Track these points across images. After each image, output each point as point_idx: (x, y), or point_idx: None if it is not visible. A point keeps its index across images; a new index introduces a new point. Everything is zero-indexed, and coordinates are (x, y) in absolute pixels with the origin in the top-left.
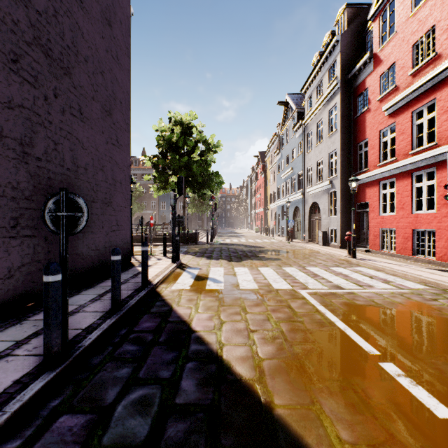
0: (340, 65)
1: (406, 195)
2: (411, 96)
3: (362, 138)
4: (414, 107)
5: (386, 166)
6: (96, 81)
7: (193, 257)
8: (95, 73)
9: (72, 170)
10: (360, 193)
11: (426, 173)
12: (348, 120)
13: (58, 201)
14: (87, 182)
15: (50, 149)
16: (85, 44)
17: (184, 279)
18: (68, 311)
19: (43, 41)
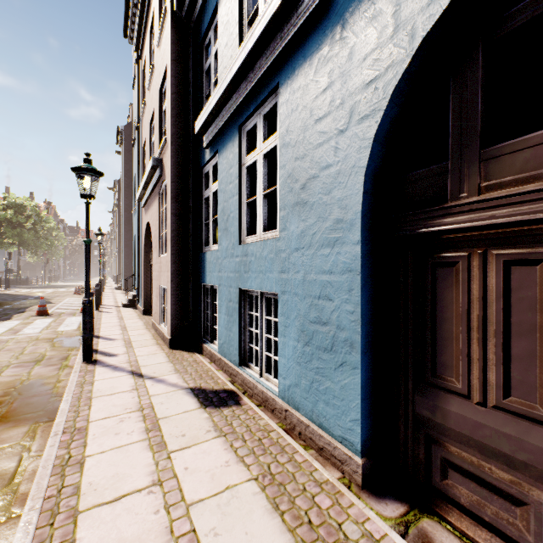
0: (118, 194)
1: None
2: None
3: None
4: None
5: None
6: None
7: (20, 289)
8: None
9: None
10: None
11: None
12: None
13: None
14: None
15: None
16: None
17: (11, 291)
18: None
19: None
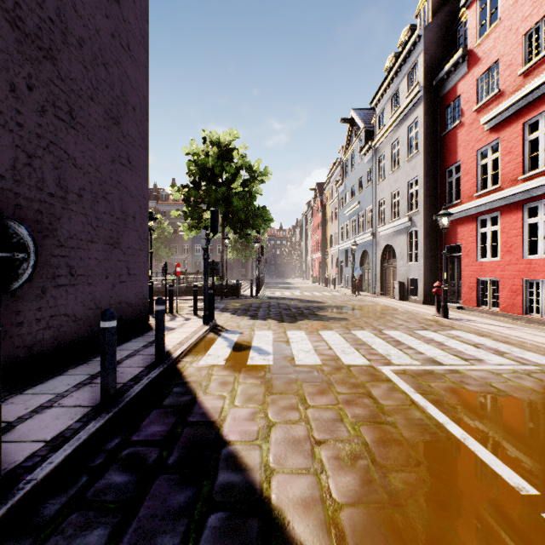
0: (423, 67)
1: (514, 234)
2: (523, 102)
3: (452, 161)
4: (526, 117)
5: (487, 197)
6: (97, 75)
7: (232, 317)
8: (95, 64)
9: (57, 196)
10: (450, 232)
11: (544, 204)
12: (434, 138)
13: None
14: (82, 214)
15: (20, 163)
16: (79, 21)
17: (218, 349)
18: (36, 406)
19: (7, 4)
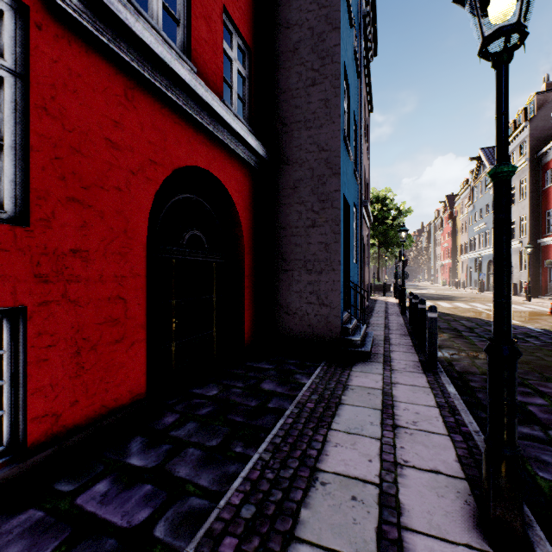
0: (528, 146)
1: None
2: None
3: (548, 207)
4: None
5: None
6: None
7: None
8: None
9: None
10: (547, 252)
11: None
12: (537, 190)
13: (401, 272)
14: None
15: None
16: None
17: None
18: (384, 306)
19: None
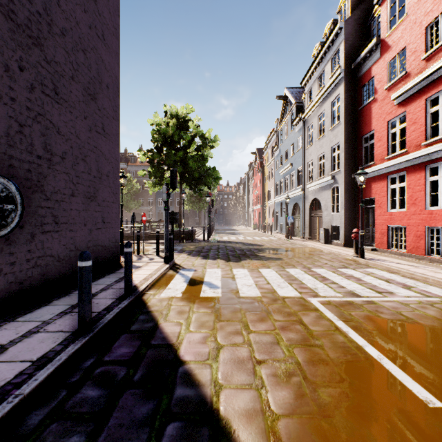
0: (344, 54)
1: (418, 190)
2: (425, 82)
3: (367, 130)
4: (428, 94)
5: (396, 159)
6: (77, 59)
7: (188, 257)
8: (75, 50)
9: (44, 158)
10: (366, 188)
11: None
12: (352, 111)
13: None
14: (65, 173)
15: (13, 131)
16: (62, 14)
17: (176, 284)
18: (25, 331)
19: None
